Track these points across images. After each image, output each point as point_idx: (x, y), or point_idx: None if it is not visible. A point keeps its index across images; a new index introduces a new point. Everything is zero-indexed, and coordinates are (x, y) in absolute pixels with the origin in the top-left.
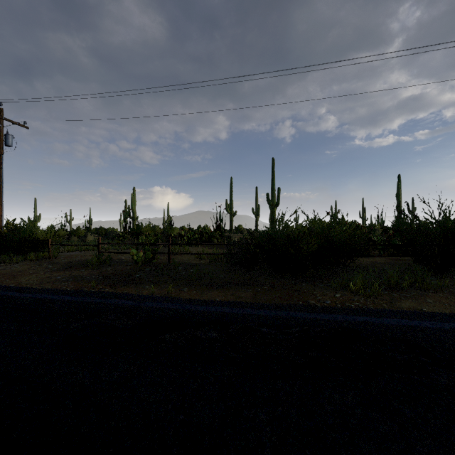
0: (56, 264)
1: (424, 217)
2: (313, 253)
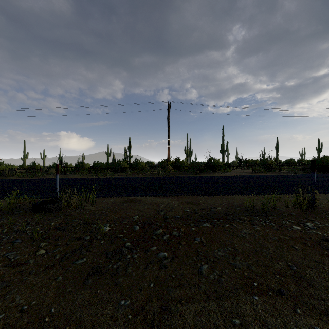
0: (242, 173)
1: None
2: None
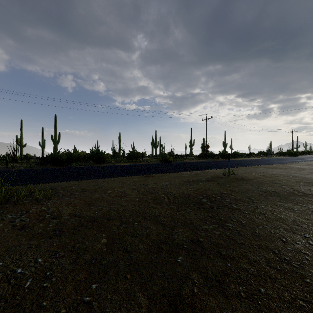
0: None
1: (95, 151)
2: (66, 160)
